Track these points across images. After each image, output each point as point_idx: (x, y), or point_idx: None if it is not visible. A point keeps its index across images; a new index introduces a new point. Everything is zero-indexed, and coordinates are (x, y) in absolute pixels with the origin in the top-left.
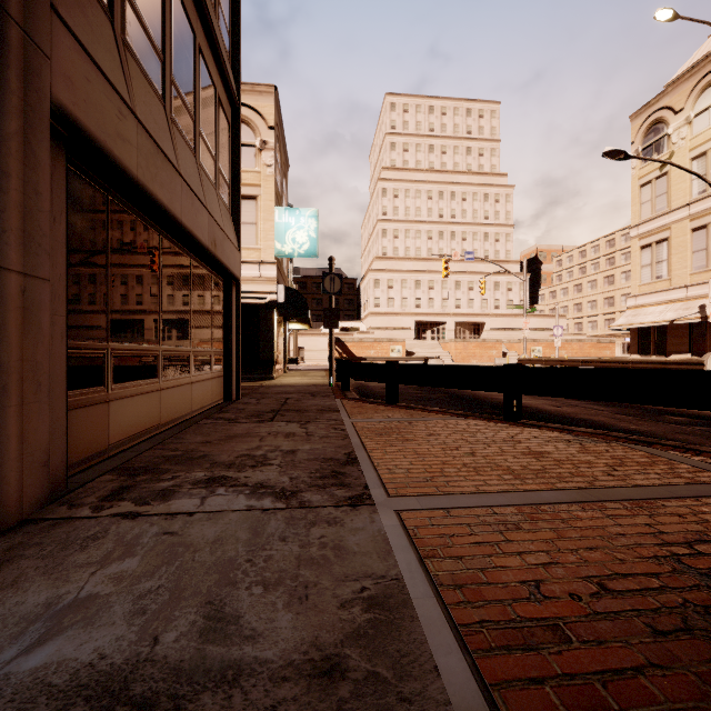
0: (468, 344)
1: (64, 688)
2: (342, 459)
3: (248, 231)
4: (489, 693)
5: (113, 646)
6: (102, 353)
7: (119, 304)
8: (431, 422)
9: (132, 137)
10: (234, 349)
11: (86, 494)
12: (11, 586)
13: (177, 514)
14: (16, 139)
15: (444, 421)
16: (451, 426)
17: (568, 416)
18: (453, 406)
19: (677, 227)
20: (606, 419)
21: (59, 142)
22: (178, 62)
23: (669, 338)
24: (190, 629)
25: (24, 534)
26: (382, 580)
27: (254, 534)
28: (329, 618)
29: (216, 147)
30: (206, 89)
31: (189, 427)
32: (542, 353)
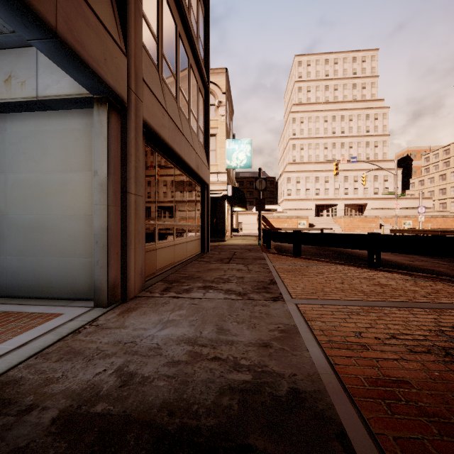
0: (353, 219)
1: (176, 340)
2: (268, 282)
3: (211, 155)
4: (327, 357)
5: (187, 332)
6: (154, 227)
7: (159, 203)
8: (320, 267)
9: (167, 124)
10: (206, 224)
11: (154, 289)
12: (144, 314)
13: (195, 298)
14: (133, 140)
15: (329, 266)
16: (332, 269)
17: (416, 267)
18: (337, 258)
19: None
20: (444, 269)
21: (143, 135)
22: (182, 77)
23: None
24: (212, 331)
25: (139, 300)
26: (287, 325)
27: (230, 307)
28: (264, 333)
29: (197, 114)
30: (193, 85)
31: (187, 264)
32: (412, 225)
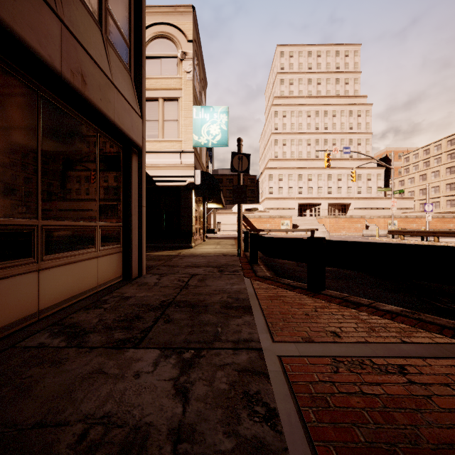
0: (339, 219)
1: None
2: None
3: (171, 127)
4: None
5: None
6: None
7: None
8: (449, 372)
9: None
10: (136, 222)
11: None
12: None
13: None
14: None
15: None
16: None
17: None
18: (389, 291)
19: None
20: None
21: None
22: None
23: None
24: None
25: None
26: None
27: None
28: None
29: None
30: None
31: None
32: (397, 226)
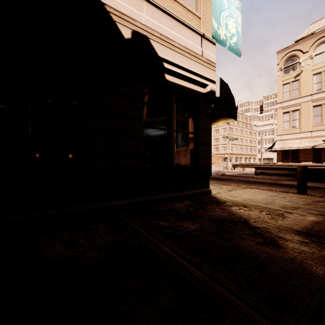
0: None
1: None
2: None
3: None
4: None
5: None
6: None
7: None
8: None
9: None
10: None
11: None
12: None
13: None
14: None
15: None
16: None
17: None
18: None
19: (304, 104)
20: None
21: None
22: None
23: (300, 154)
24: None
25: None
26: None
27: None
28: None
29: None
30: None
31: None
32: None
